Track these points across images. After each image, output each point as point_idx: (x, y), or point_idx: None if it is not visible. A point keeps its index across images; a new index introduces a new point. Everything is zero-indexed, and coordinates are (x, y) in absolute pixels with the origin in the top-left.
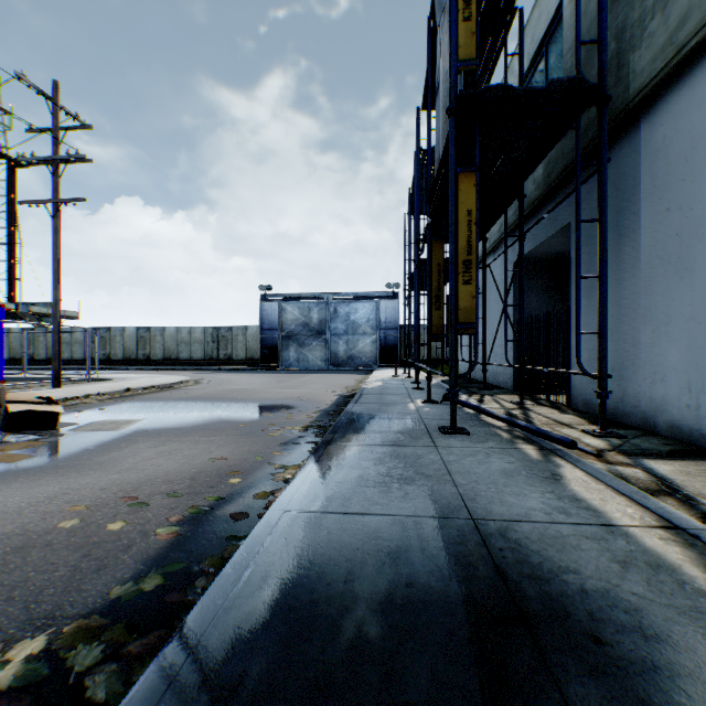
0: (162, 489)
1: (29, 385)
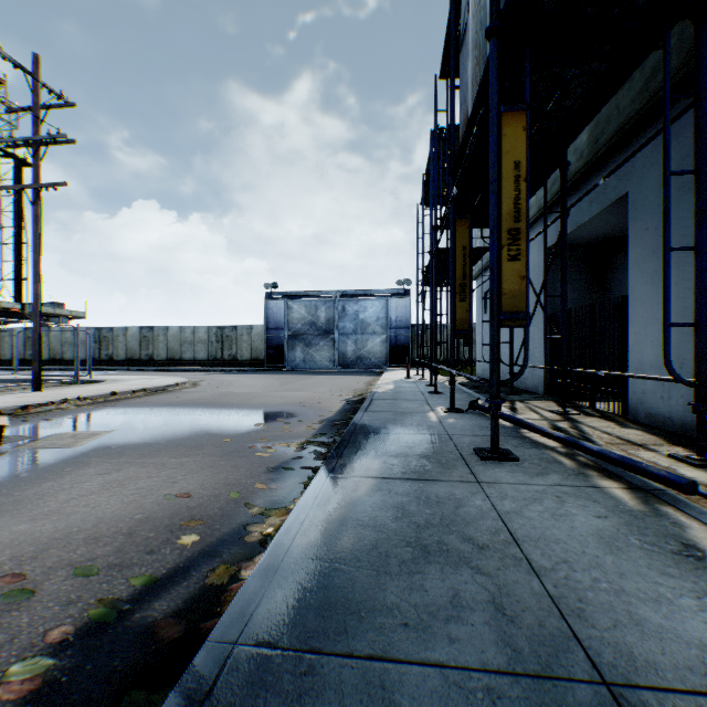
0: (76, 554)
1: (11, 388)
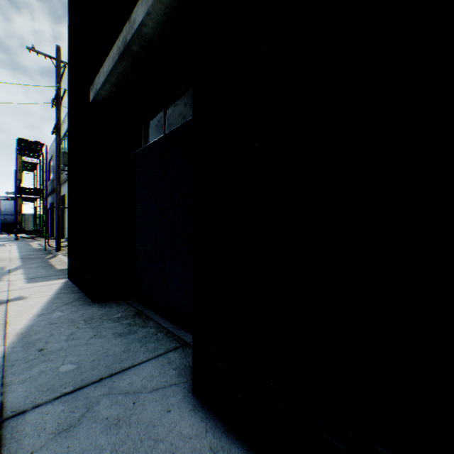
0: None
1: None
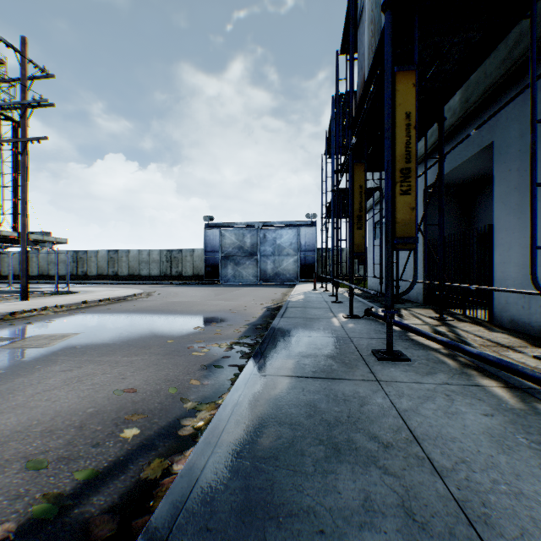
0: (32, 447)
1: (5, 297)
